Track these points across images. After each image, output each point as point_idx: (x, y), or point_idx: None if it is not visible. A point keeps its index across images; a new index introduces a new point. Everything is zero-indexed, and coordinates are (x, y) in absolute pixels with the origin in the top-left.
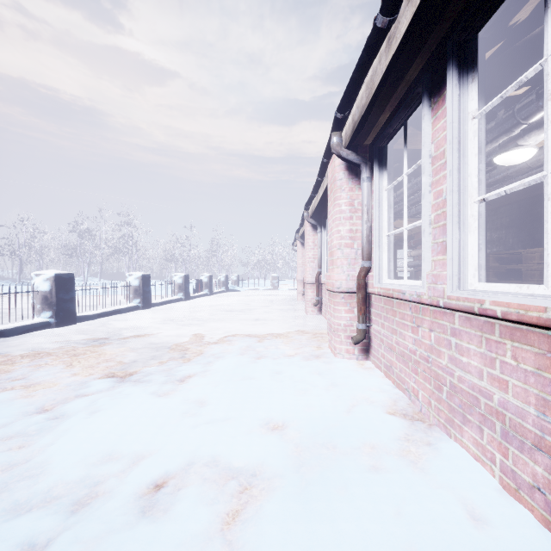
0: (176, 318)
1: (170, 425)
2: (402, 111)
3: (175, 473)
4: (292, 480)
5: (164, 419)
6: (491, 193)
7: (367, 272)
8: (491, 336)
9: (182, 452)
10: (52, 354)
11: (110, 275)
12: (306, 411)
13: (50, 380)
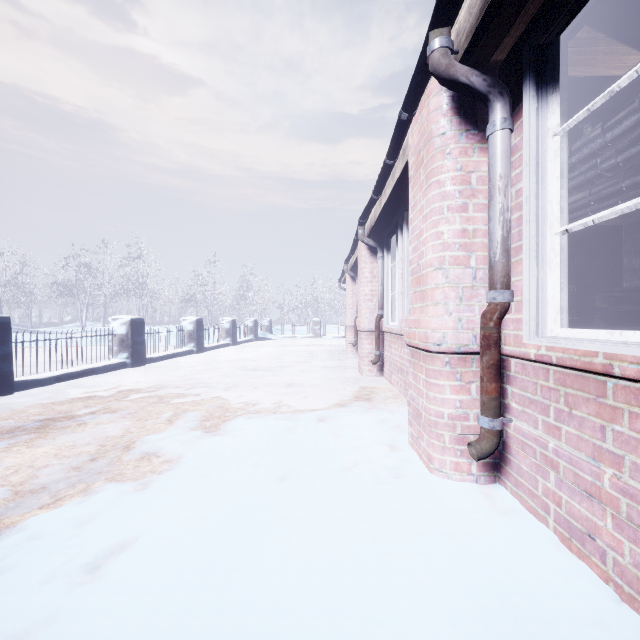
0: (172, 381)
1: None
2: None
3: None
4: None
5: None
6: None
7: (503, 313)
8: None
9: None
10: None
11: None
12: None
13: None
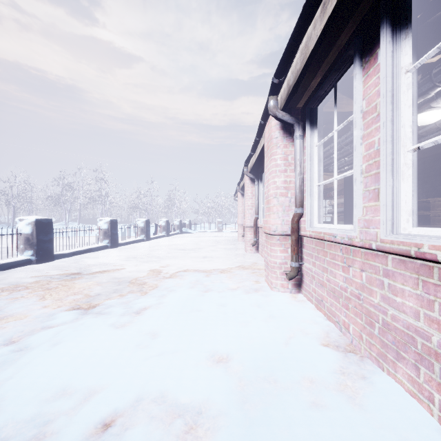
0: (137, 255)
1: (123, 358)
2: (333, 74)
3: (123, 411)
4: (236, 420)
5: (118, 352)
6: (426, 141)
7: (299, 217)
8: (428, 279)
9: (132, 387)
10: (28, 287)
11: (87, 220)
12: (248, 344)
13: (22, 312)
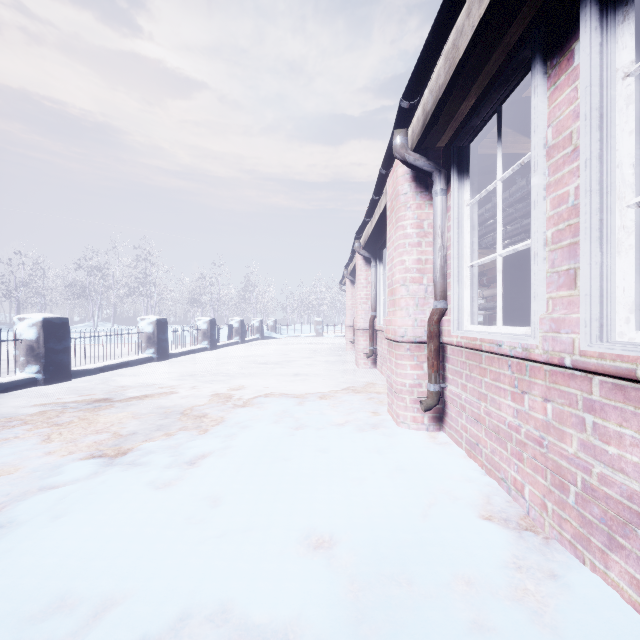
0: (196, 372)
1: (163, 542)
2: (496, 90)
3: (157, 639)
4: None
5: (156, 531)
6: None
7: (441, 315)
8: None
9: (175, 594)
10: (27, 422)
11: (126, 320)
12: (364, 516)
13: (12, 462)
